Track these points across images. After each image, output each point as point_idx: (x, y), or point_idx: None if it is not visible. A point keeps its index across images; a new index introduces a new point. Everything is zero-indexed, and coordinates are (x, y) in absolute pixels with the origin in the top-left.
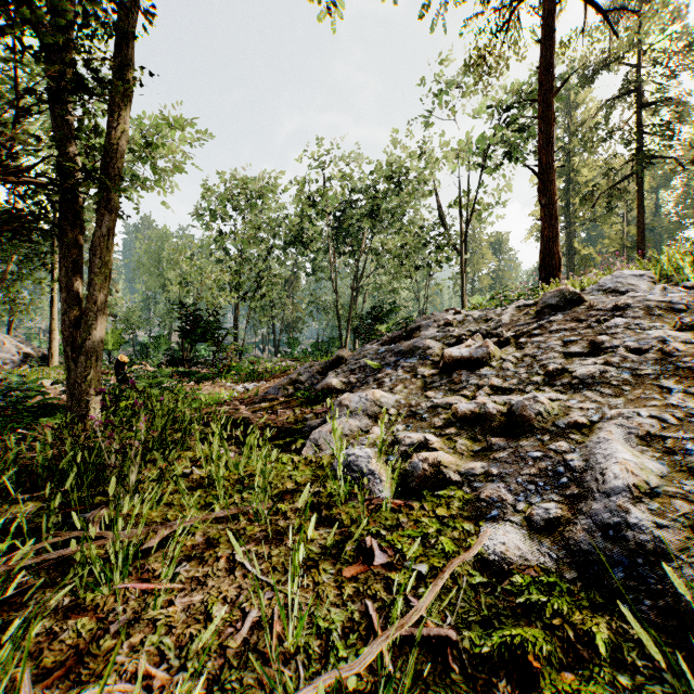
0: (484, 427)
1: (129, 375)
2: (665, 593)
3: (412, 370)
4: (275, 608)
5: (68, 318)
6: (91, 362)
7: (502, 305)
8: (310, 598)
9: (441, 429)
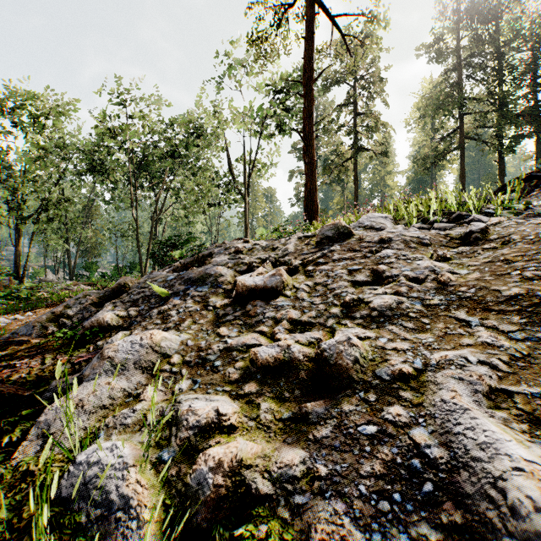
0: (289, 377)
1: None
2: None
3: (203, 300)
4: None
5: None
6: None
7: (283, 236)
8: None
9: (238, 384)
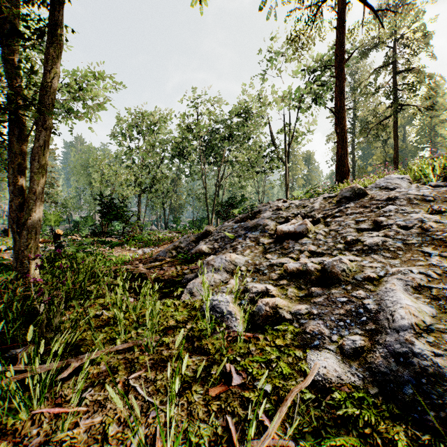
0: (305, 279)
1: (62, 243)
2: (444, 407)
3: (256, 240)
4: (158, 426)
5: (15, 204)
6: (32, 235)
7: (313, 196)
8: (184, 421)
9: (277, 281)
